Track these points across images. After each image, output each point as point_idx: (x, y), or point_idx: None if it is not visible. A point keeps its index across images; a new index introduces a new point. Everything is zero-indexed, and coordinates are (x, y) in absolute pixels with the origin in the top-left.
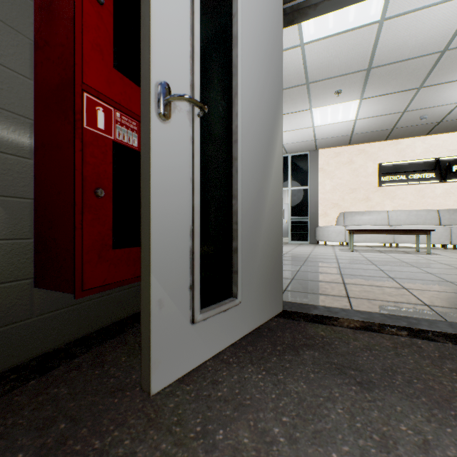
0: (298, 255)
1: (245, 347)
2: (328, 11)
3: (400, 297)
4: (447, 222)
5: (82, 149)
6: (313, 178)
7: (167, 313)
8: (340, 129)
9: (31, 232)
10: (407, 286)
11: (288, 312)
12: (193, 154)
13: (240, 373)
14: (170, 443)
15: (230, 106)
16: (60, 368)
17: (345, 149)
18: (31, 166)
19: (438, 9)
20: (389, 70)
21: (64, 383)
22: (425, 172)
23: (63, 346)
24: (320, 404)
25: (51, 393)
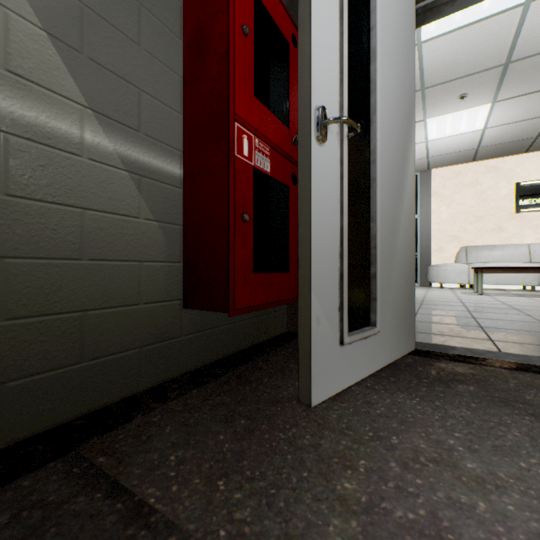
0: None
1: (386, 378)
2: (469, 4)
3: None
4: None
5: (233, 176)
6: (424, 205)
7: (322, 331)
8: (463, 142)
9: (181, 256)
10: None
11: (422, 351)
12: (342, 175)
13: (391, 398)
14: (349, 441)
15: (367, 125)
16: (211, 382)
17: (467, 167)
18: (181, 194)
19: None
20: (535, 62)
21: (223, 394)
22: None
23: (202, 367)
24: (491, 427)
25: (217, 399)
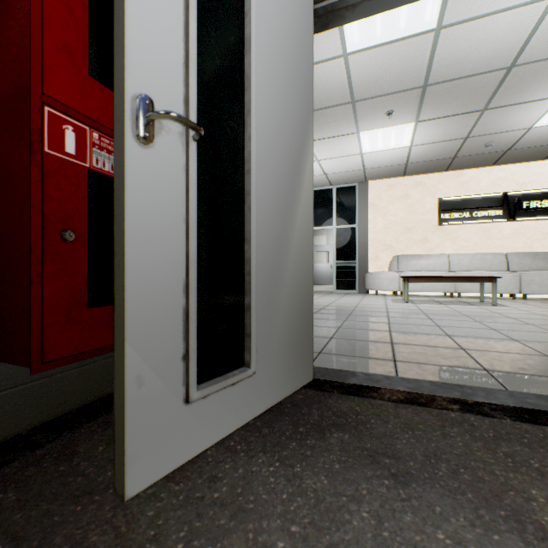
0: (343, 308)
1: (259, 429)
2: (370, 14)
3: (456, 360)
4: (516, 267)
5: (42, 180)
6: (362, 215)
7: (150, 393)
8: (393, 157)
9: None
10: (465, 346)
11: (320, 381)
12: (188, 188)
13: (247, 466)
14: None
15: (241, 128)
16: (14, 463)
17: (399, 181)
18: None
19: (503, 17)
20: (448, 88)
21: (14, 486)
22: (491, 209)
23: (24, 433)
24: (341, 506)
25: None
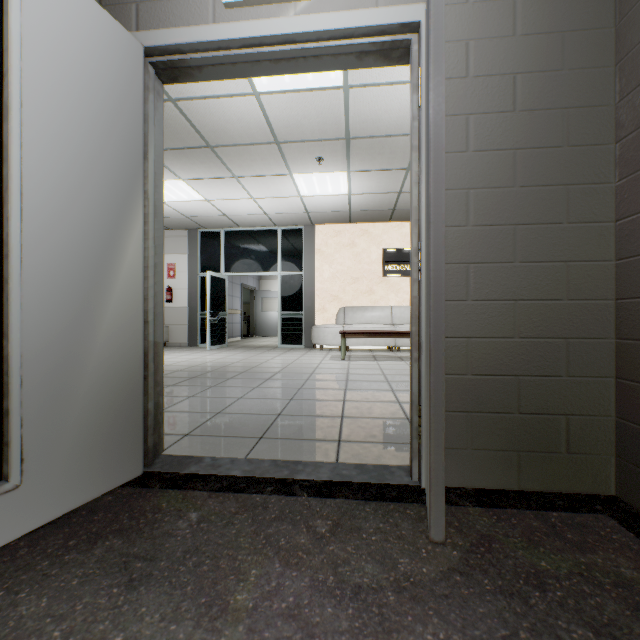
0: (269, 370)
1: (16, 551)
2: (220, 77)
3: (323, 431)
4: None
5: None
6: (309, 262)
7: None
8: (335, 203)
9: None
10: (348, 413)
11: (152, 474)
12: None
13: None
14: None
15: None
16: None
17: (346, 227)
18: None
19: (403, 89)
20: (371, 144)
21: None
22: None
23: None
24: (37, 630)
25: None
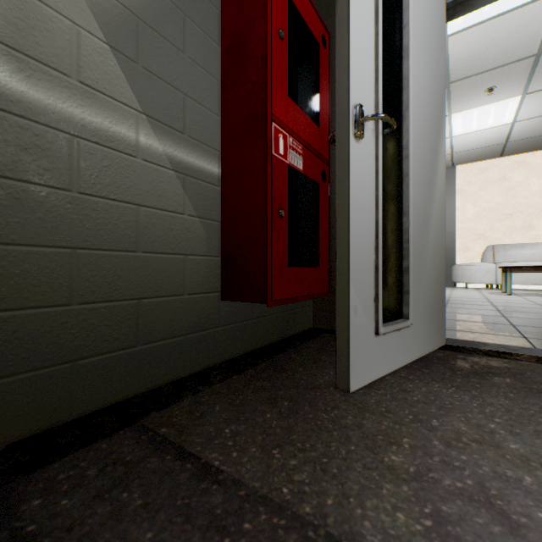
0: None
1: (419, 369)
2: None
3: None
4: None
5: (271, 174)
6: (448, 203)
7: (359, 320)
8: (490, 137)
9: (219, 251)
10: None
11: (453, 346)
12: (377, 171)
13: (427, 387)
14: (390, 422)
15: (400, 121)
16: (249, 370)
17: (494, 163)
18: (219, 192)
19: None
20: None
21: (262, 380)
22: None
23: (237, 357)
24: (532, 414)
25: (257, 384)
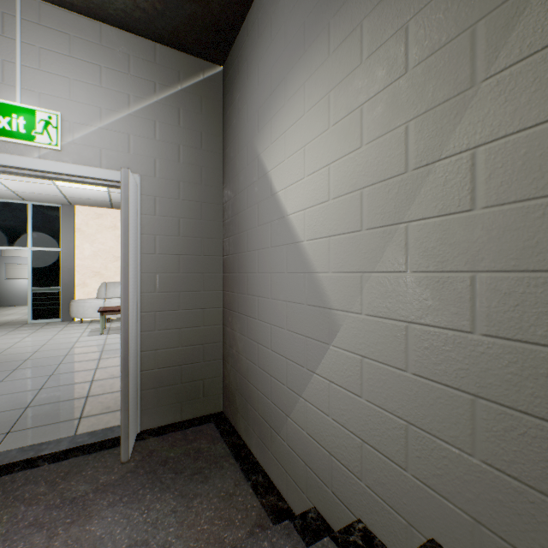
0: (16, 357)
1: None
2: None
3: (69, 413)
4: None
5: None
6: (68, 240)
7: None
8: (96, 195)
9: None
10: (93, 392)
11: None
12: None
13: None
14: None
15: None
16: None
17: (109, 212)
18: None
19: None
20: None
21: None
22: None
23: None
24: None
25: None
